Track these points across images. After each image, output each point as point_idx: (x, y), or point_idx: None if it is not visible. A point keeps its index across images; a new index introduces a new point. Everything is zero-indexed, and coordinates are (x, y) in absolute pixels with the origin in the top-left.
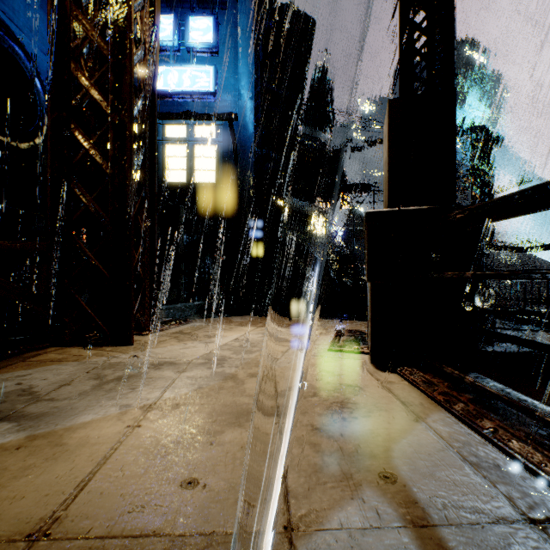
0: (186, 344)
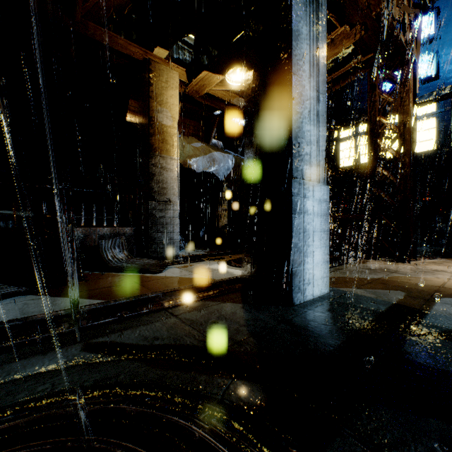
0: (443, 266)
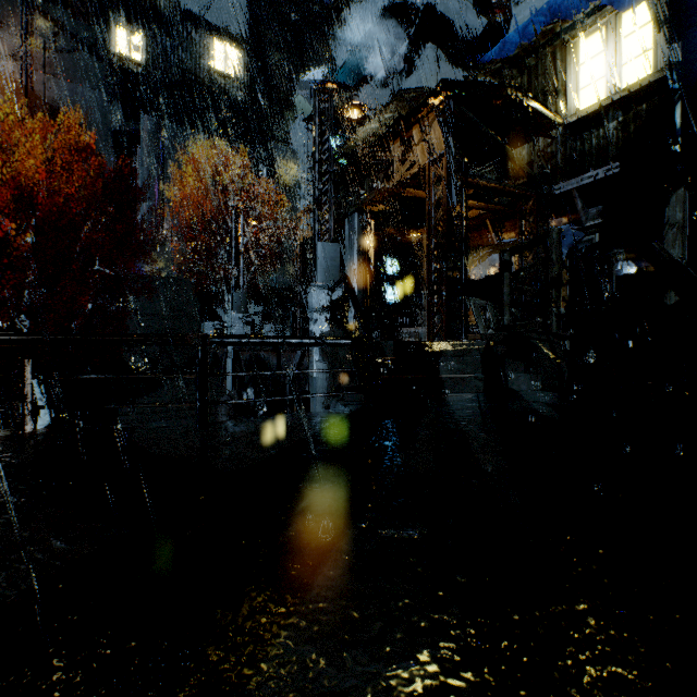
0: None
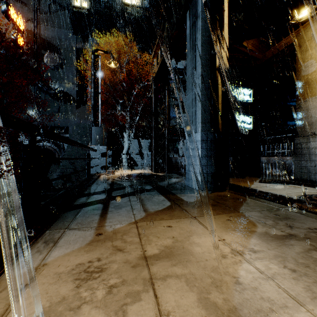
0: None
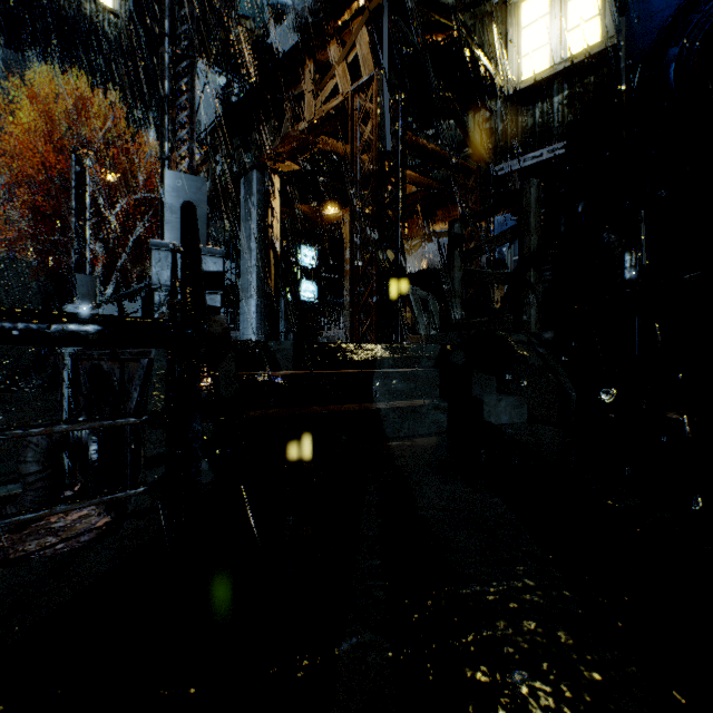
0: None
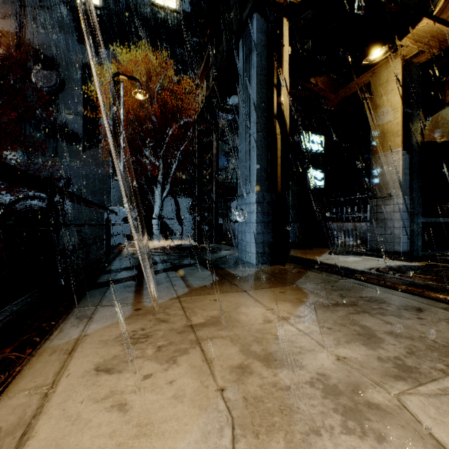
0: None
